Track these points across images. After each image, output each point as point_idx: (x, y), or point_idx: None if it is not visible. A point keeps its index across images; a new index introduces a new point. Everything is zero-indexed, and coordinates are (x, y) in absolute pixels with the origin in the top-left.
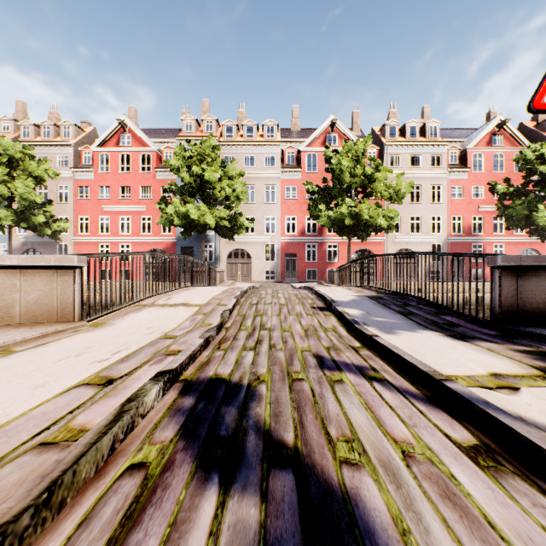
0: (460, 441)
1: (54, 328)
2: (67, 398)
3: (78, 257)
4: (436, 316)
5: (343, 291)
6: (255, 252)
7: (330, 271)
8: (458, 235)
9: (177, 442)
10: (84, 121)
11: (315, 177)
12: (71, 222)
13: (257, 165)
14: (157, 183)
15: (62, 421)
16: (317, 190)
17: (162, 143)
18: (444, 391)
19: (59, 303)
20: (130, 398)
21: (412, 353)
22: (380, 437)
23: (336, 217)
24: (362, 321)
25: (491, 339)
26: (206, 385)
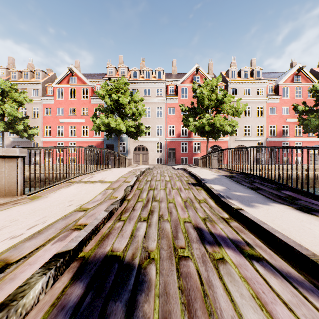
0: None
1: None
2: None
3: (20, 149)
4: (277, 191)
5: (207, 172)
6: (150, 147)
7: (196, 158)
8: (273, 137)
9: None
10: (48, 69)
11: (186, 102)
12: (40, 129)
13: (151, 94)
14: (91, 106)
15: None
16: (188, 109)
17: (95, 82)
18: None
19: (6, 182)
20: (4, 303)
21: (278, 229)
22: None
23: (200, 125)
24: (225, 195)
25: None
26: (100, 265)
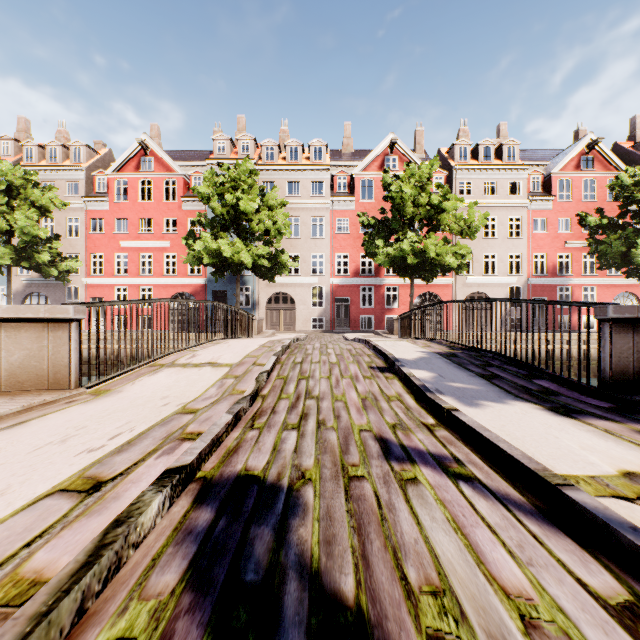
0: (603, 594)
1: (41, 399)
2: (30, 517)
3: (75, 307)
4: (527, 380)
5: (407, 345)
6: (300, 297)
7: (389, 319)
8: (541, 276)
9: (181, 595)
10: (97, 141)
11: (371, 208)
12: (82, 260)
13: (302, 193)
14: (184, 215)
15: (11, 562)
16: (374, 223)
17: (190, 167)
18: (564, 502)
19: (50, 365)
20: (119, 519)
21: (507, 438)
22: (483, 585)
23: (396, 254)
24: (434, 387)
25: (606, 414)
26: (231, 487)
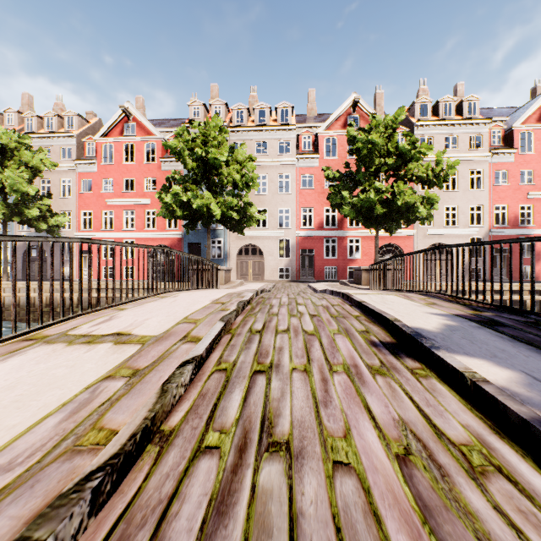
0: None
1: None
2: None
3: None
4: None
5: (403, 302)
6: (267, 248)
7: (356, 269)
8: (502, 227)
9: None
10: (89, 112)
11: (334, 164)
12: (74, 217)
13: (269, 152)
14: (162, 175)
15: None
16: (339, 176)
17: (169, 133)
18: None
19: None
20: None
21: None
22: None
23: (363, 204)
24: None
25: None
26: None
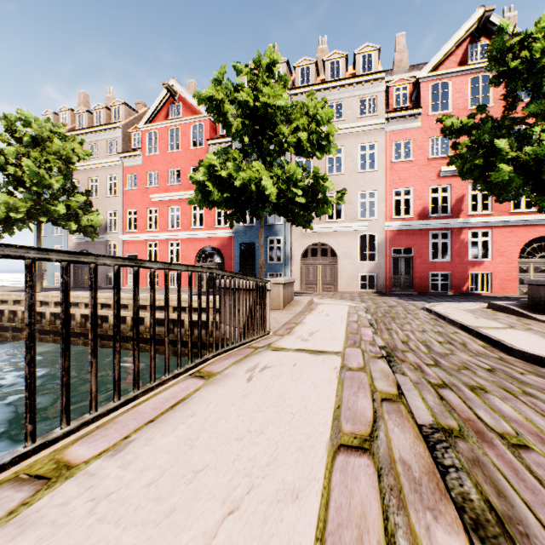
0: None
1: None
2: None
3: None
4: None
5: None
6: (343, 248)
7: (544, 285)
8: None
9: None
10: (138, 102)
11: None
12: (119, 217)
13: (346, 115)
14: None
15: None
16: (470, 125)
17: None
18: None
19: None
20: None
21: None
22: None
23: None
24: None
25: None
26: None
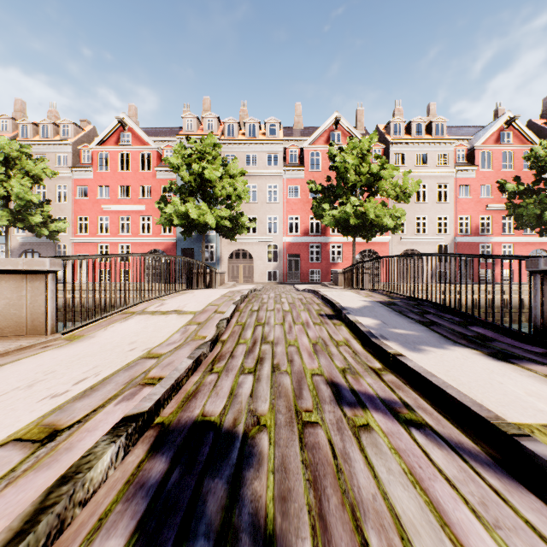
0: None
1: (17, 344)
2: None
3: (51, 259)
4: (462, 326)
5: (351, 295)
6: (257, 253)
7: (335, 273)
8: (465, 235)
9: None
10: (83, 120)
11: (318, 176)
12: (70, 222)
13: (259, 163)
14: (157, 183)
15: None
16: (321, 189)
17: (162, 142)
18: (522, 454)
19: (29, 313)
20: (66, 475)
21: (453, 383)
22: None
23: (341, 216)
24: (378, 333)
25: (542, 359)
26: (187, 433)
